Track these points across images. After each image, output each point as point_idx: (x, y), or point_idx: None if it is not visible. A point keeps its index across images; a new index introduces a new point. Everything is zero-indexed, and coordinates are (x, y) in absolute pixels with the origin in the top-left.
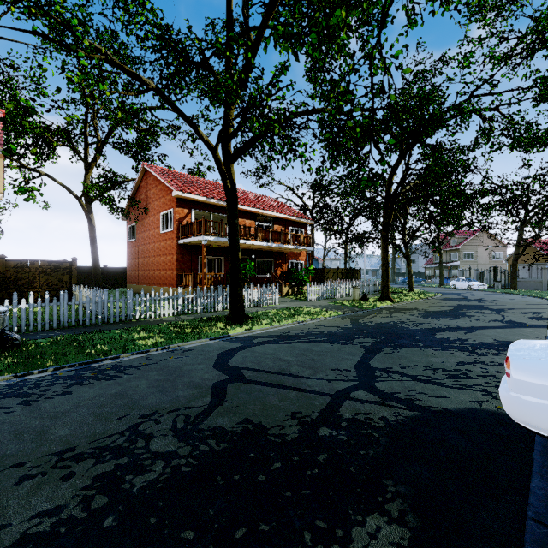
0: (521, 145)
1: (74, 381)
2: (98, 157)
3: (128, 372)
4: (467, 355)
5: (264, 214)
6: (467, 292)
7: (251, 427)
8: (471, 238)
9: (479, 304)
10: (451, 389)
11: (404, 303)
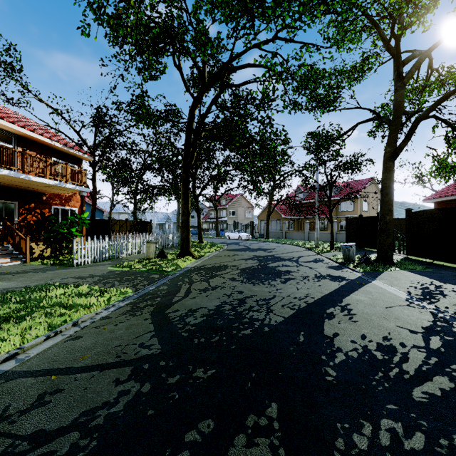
0: (315, 99)
1: None
2: None
3: None
4: None
5: None
6: (241, 241)
7: None
8: (234, 200)
9: (269, 254)
10: None
11: (206, 258)
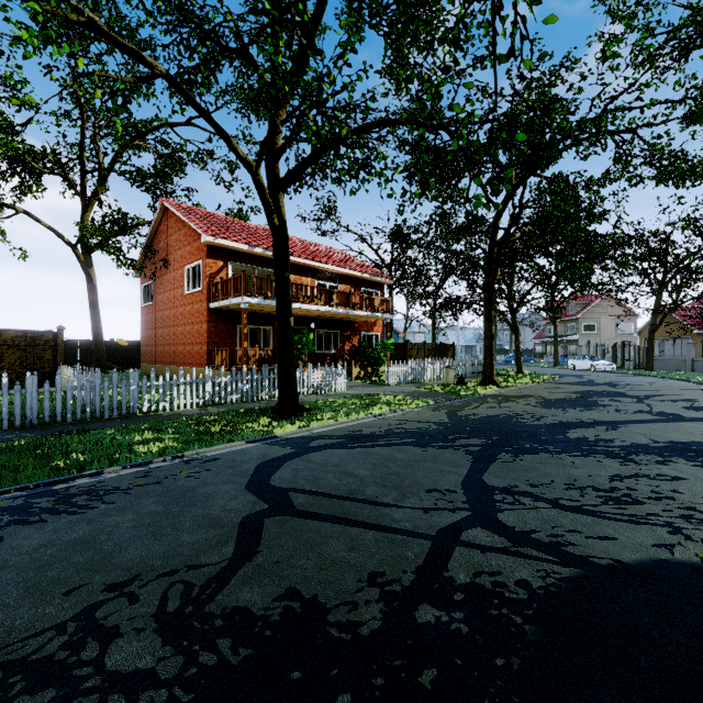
0: (671, 177)
1: (14, 517)
2: (100, 191)
3: (109, 500)
4: (622, 464)
5: (327, 270)
6: (591, 374)
7: (298, 608)
8: (593, 305)
9: (612, 389)
10: (616, 522)
11: (514, 388)
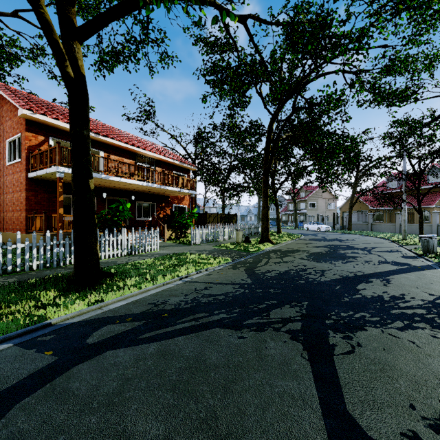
0: (388, 97)
1: None
2: None
3: None
4: None
5: (145, 155)
6: (320, 233)
7: None
8: (314, 192)
9: (343, 243)
10: None
11: (282, 244)
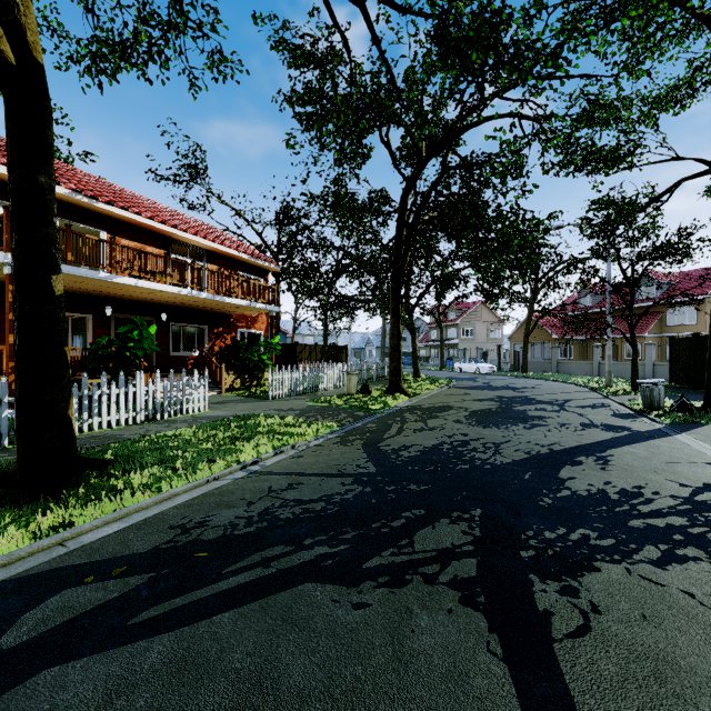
0: (592, 159)
1: None
2: None
3: None
4: None
5: (187, 241)
6: (480, 376)
7: None
8: (470, 311)
9: (519, 394)
10: None
11: (424, 397)
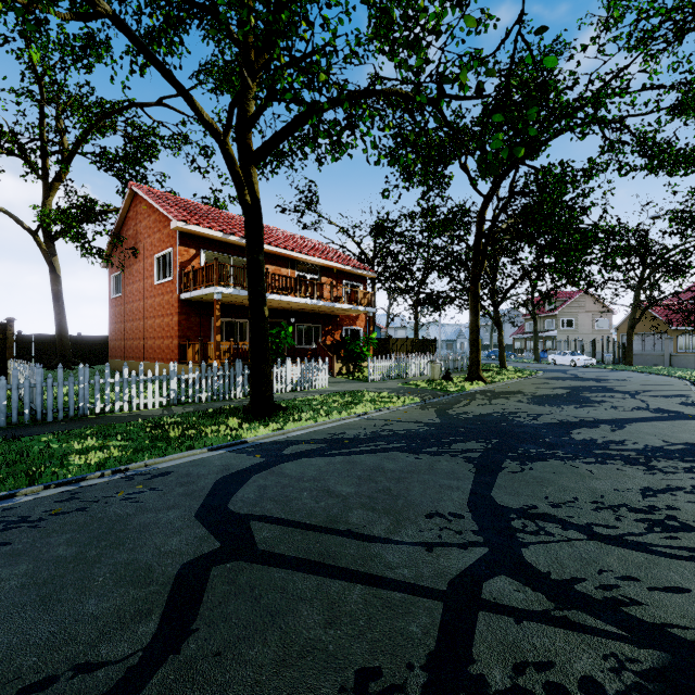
0: (664, 164)
1: None
2: (63, 175)
3: (5, 538)
4: (647, 473)
5: (307, 261)
6: (573, 369)
7: None
8: (571, 301)
9: (600, 384)
10: (677, 561)
11: (500, 384)
